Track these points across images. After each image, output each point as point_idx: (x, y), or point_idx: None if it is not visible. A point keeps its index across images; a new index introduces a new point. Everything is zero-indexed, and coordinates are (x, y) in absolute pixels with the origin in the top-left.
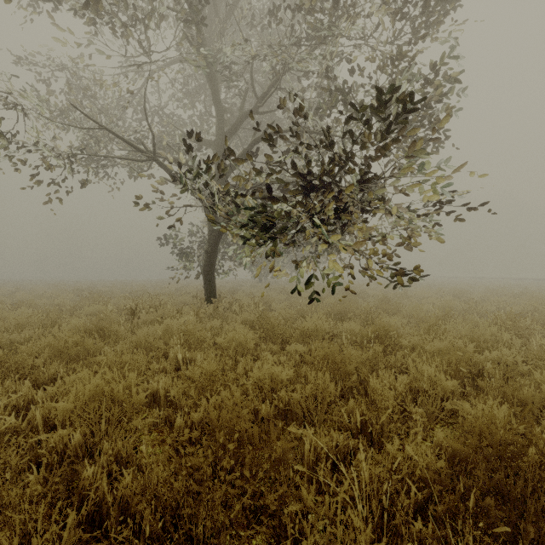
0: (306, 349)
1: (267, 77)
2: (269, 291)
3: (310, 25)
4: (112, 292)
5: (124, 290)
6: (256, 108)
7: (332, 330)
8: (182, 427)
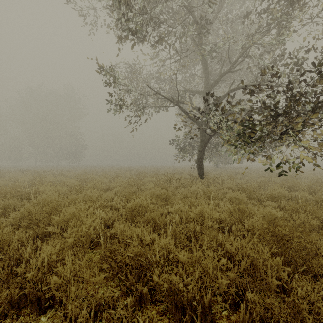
0: (276, 205)
1: (240, 52)
2: (227, 173)
3: (272, 20)
4: (145, 171)
5: (148, 171)
6: (230, 70)
7: (287, 196)
8: (235, 230)
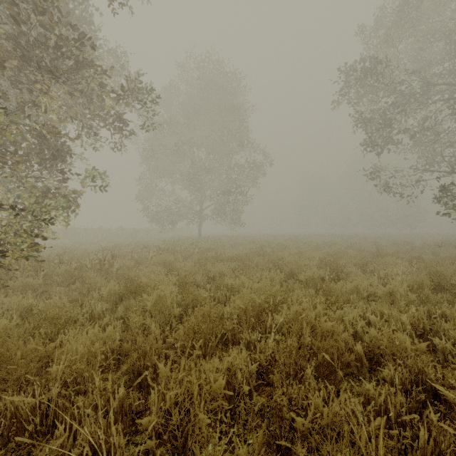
0: None
1: None
2: None
3: None
4: None
5: None
6: None
7: None
8: None
